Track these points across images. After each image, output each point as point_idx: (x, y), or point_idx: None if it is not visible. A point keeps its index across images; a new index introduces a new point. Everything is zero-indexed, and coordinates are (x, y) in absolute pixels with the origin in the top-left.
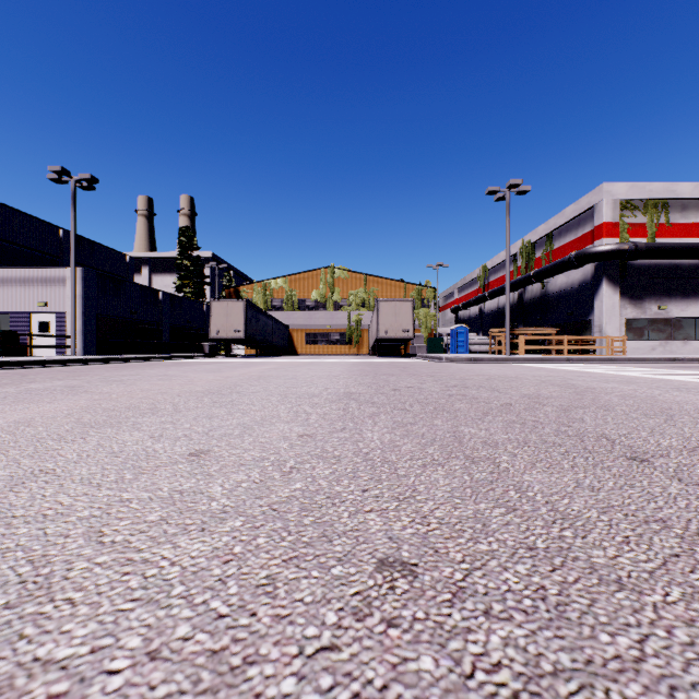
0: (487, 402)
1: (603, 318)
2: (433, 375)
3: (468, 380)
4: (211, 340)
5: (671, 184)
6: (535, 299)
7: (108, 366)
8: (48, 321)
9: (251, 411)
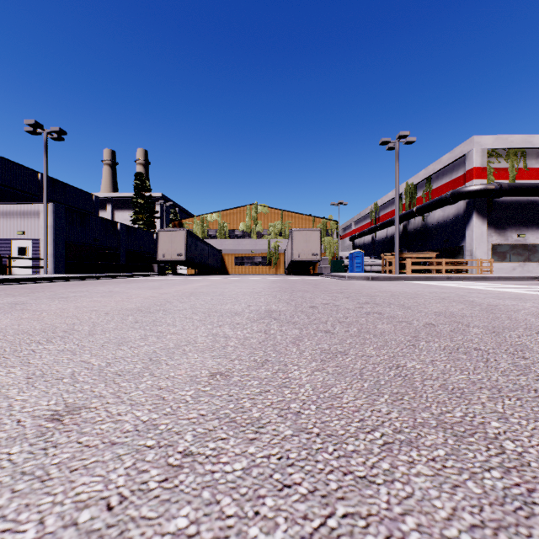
0: (408, 322)
1: (473, 244)
2: (342, 291)
3: (375, 297)
4: (160, 262)
5: (528, 136)
6: (417, 230)
7: (69, 283)
8: (26, 246)
9: (168, 334)
